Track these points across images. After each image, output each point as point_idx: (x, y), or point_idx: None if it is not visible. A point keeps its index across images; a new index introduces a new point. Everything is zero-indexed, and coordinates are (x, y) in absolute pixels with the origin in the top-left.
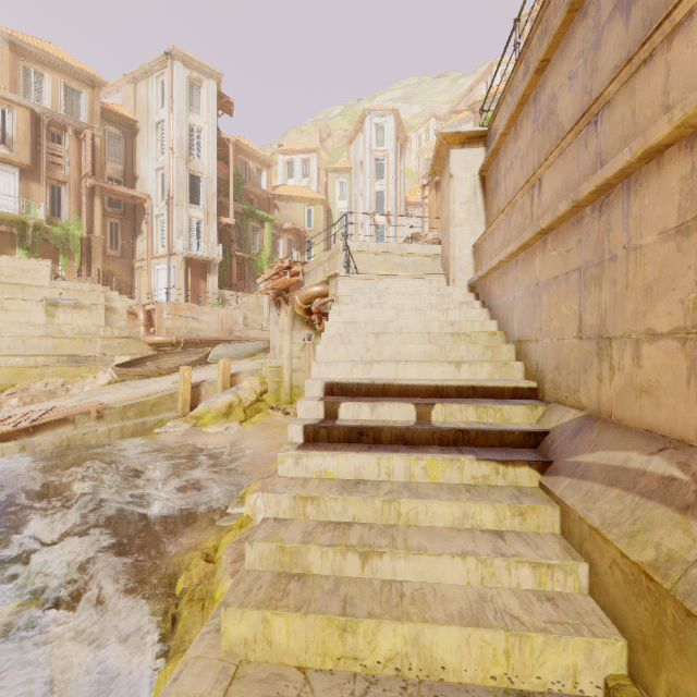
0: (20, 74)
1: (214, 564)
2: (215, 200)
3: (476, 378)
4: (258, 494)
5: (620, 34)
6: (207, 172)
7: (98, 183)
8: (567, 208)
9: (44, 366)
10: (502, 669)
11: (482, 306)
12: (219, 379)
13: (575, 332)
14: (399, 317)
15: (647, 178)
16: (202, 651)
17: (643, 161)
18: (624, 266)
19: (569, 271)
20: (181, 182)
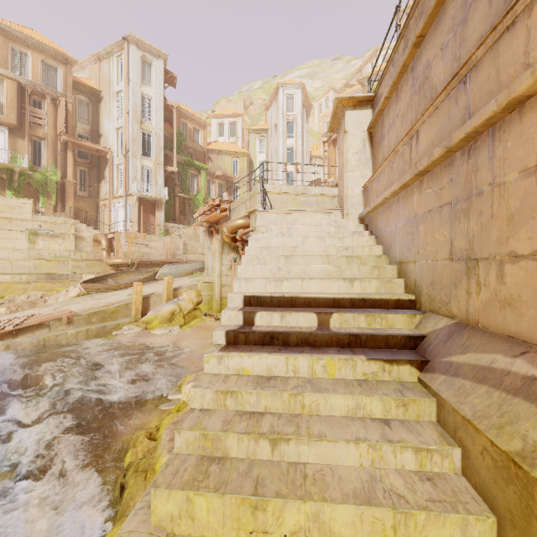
0: (8, 54)
1: (155, 441)
2: (162, 153)
3: (366, 292)
4: (192, 384)
5: (484, 10)
6: (156, 131)
7: (70, 139)
8: (441, 153)
9: (26, 282)
10: None
11: (370, 235)
12: (164, 292)
13: (447, 255)
14: (304, 243)
15: (510, 125)
16: (134, 526)
17: (506, 111)
18: (489, 199)
19: (441, 205)
20: (135, 139)
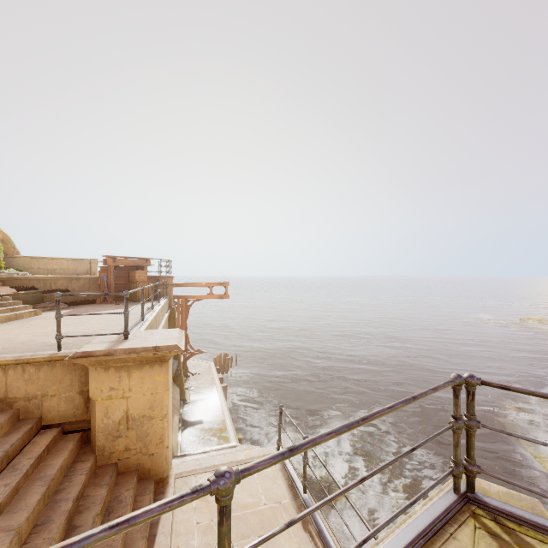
0: None
1: None
2: None
3: None
4: None
5: None
6: None
7: None
8: None
9: None
10: None
11: None
12: None
13: None
14: None
15: None
16: None
17: None
18: None
19: None
20: None
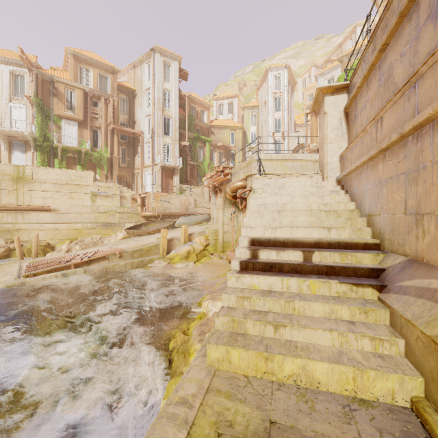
0: (78, 71)
1: (188, 336)
2: (177, 132)
3: (340, 237)
4: (209, 301)
5: (431, 33)
6: (173, 116)
7: (116, 127)
8: (397, 137)
9: (91, 228)
10: (351, 386)
11: (346, 193)
12: (182, 237)
13: (402, 210)
14: (292, 201)
15: None
16: (197, 363)
17: None
18: (430, 172)
19: (399, 174)
20: (159, 123)
